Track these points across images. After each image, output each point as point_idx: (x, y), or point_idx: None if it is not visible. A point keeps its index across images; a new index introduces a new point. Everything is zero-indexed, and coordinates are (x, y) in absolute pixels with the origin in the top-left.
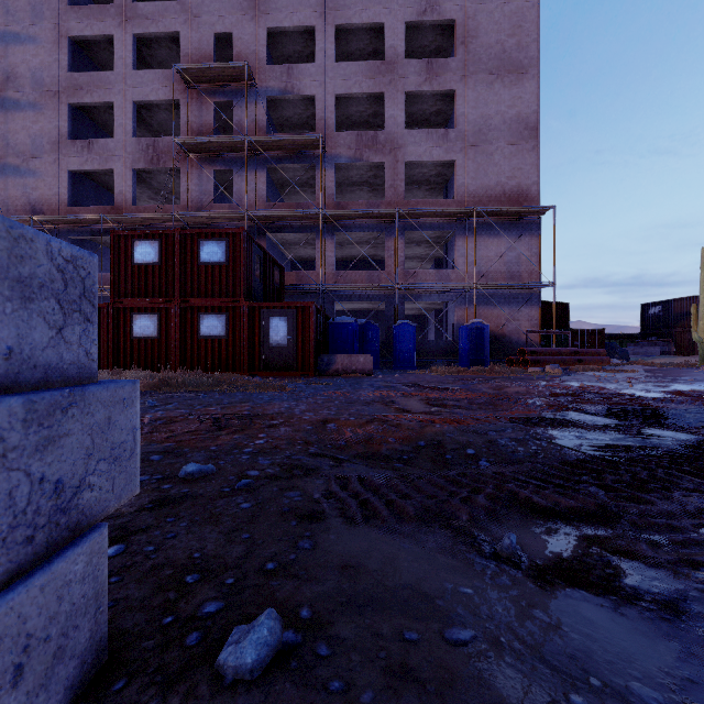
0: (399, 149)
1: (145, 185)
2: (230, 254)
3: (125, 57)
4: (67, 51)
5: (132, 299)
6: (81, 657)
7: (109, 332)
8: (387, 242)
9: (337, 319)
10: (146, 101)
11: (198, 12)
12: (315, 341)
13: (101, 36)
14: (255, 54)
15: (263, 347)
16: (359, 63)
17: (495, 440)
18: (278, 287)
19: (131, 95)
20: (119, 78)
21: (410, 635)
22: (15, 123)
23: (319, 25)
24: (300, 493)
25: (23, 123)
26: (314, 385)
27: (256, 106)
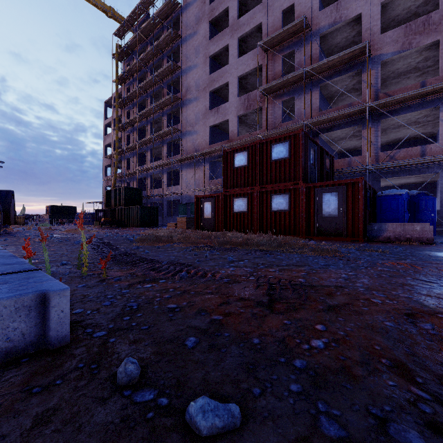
0: None
1: (244, 124)
2: (291, 150)
3: (234, 53)
4: (208, 64)
5: (233, 189)
6: None
7: (222, 210)
8: (442, 115)
9: (385, 192)
10: (244, 74)
11: (272, 3)
12: (364, 211)
13: (223, 48)
14: (310, 8)
15: (317, 217)
16: None
17: None
18: (329, 172)
19: (236, 73)
20: (230, 67)
21: None
22: (189, 110)
23: None
24: None
25: (192, 109)
26: (367, 251)
27: (311, 45)
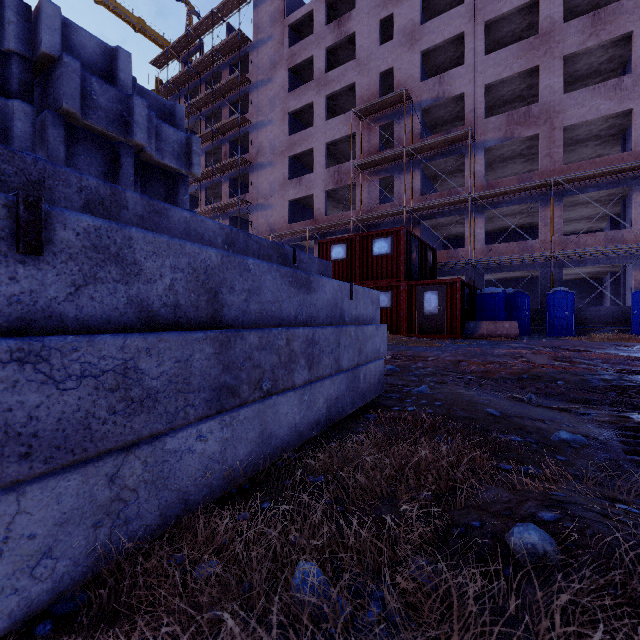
0: (556, 115)
1: (331, 199)
2: (393, 247)
3: (321, 114)
4: (288, 122)
5: None
6: (381, 385)
7: None
8: (542, 211)
9: (484, 290)
10: (333, 140)
11: (368, 62)
12: (461, 310)
13: (306, 105)
14: (411, 77)
15: (418, 315)
16: (509, 47)
17: (587, 379)
18: (431, 266)
19: (324, 139)
20: (317, 130)
21: (467, 398)
22: (262, 177)
23: (468, 29)
24: (438, 378)
25: (265, 176)
26: (458, 344)
27: (412, 118)
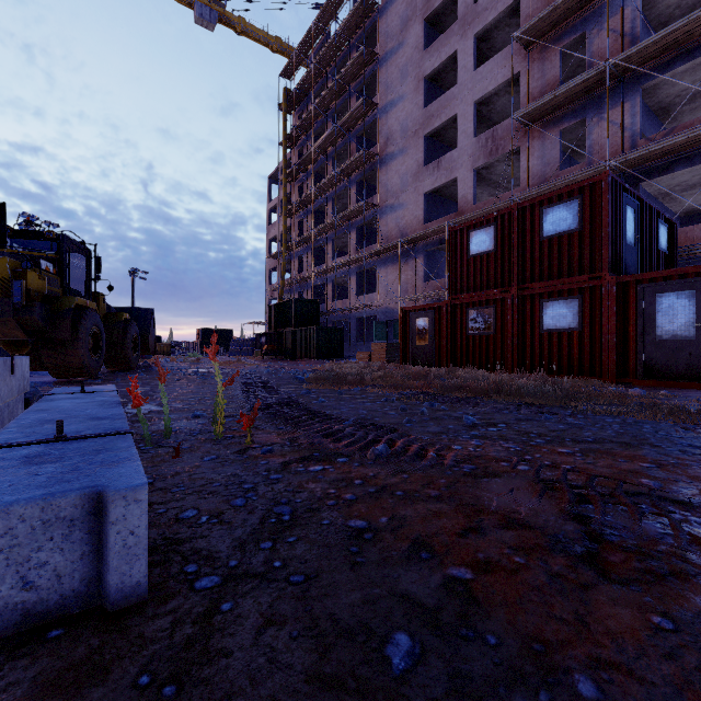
0: None
1: (485, 183)
2: (585, 215)
3: (466, 64)
4: (423, 91)
5: (467, 294)
6: None
7: (447, 330)
8: None
9: None
10: (485, 95)
11: None
12: None
13: (447, 59)
14: None
15: (642, 341)
16: None
17: None
18: (665, 252)
19: (471, 97)
20: (461, 88)
21: None
22: (391, 171)
23: None
24: None
25: (396, 169)
26: None
27: (622, 14)
